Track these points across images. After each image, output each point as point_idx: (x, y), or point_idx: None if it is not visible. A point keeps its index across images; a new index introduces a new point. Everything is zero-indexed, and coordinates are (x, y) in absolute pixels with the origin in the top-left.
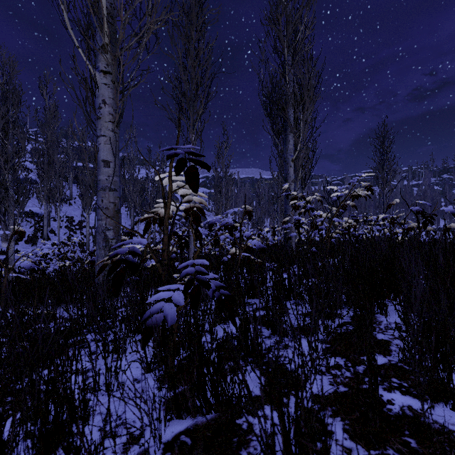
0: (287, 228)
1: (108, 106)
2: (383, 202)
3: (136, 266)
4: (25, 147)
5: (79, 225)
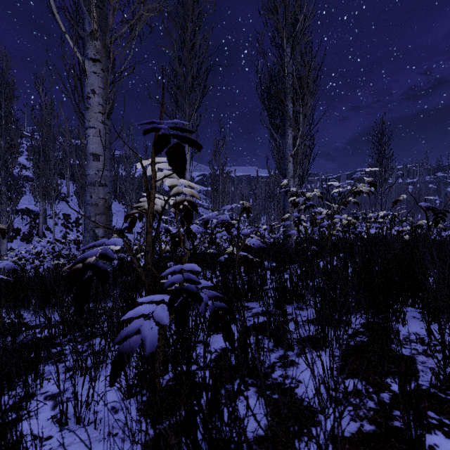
0: (286, 226)
1: (98, 96)
2: (381, 200)
3: (106, 275)
4: (18, 143)
5: (76, 222)
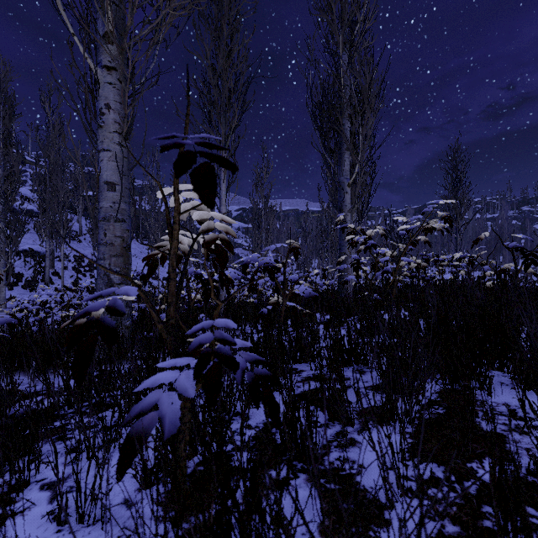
0: (342, 270)
1: (113, 112)
2: (456, 239)
3: (114, 334)
4: (19, 170)
5: (90, 265)
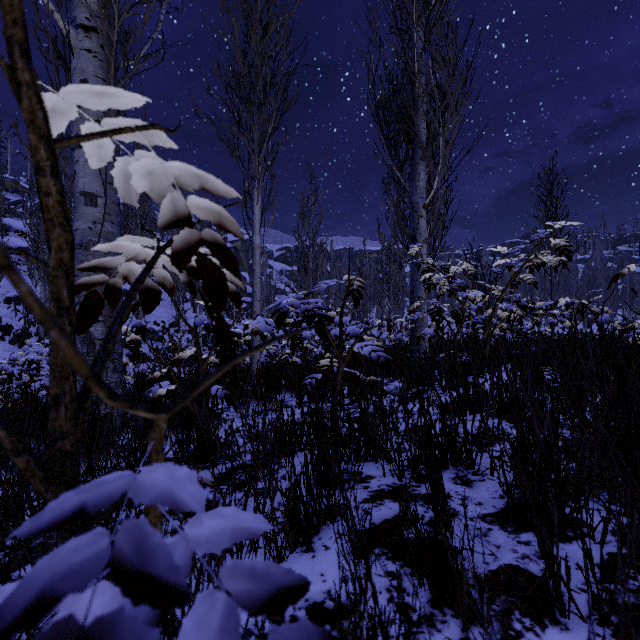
0: (416, 320)
1: None
2: (551, 282)
3: None
4: None
5: None
